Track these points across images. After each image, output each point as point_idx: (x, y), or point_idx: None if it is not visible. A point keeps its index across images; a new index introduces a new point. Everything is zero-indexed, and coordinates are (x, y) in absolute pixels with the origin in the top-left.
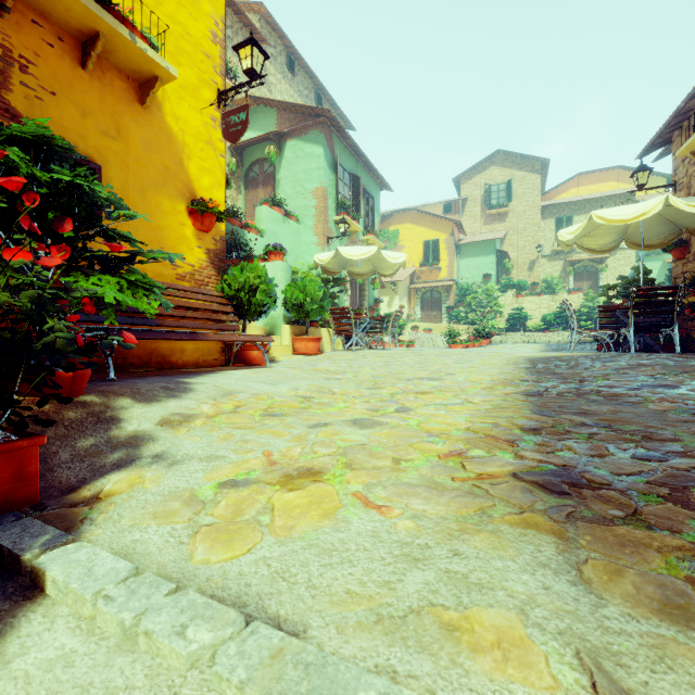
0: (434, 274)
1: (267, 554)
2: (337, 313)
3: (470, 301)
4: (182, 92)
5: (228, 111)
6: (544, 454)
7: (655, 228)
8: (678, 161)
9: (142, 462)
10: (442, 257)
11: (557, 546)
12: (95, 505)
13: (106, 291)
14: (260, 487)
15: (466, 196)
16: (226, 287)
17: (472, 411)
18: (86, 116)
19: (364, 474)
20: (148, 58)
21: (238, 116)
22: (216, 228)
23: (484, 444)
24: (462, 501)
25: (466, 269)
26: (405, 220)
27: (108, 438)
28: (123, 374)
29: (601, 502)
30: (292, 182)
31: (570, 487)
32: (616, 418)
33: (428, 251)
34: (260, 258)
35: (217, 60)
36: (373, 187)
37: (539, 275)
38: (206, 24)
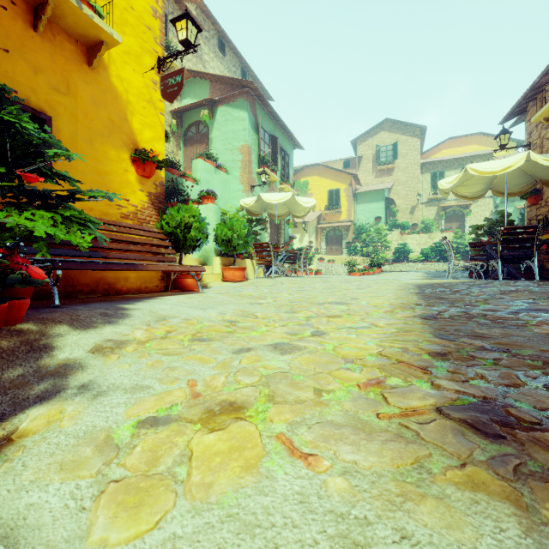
0: (336, 216)
1: (178, 530)
2: (259, 247)
3: (365, 238)
4: (126, 58)
5: (166, 74)
6: (460, 383)
7: (515, 179)
8: (532, 126)
9: (67, 393)
10: (342, 203)
11: (520, 521)
12: (2, 449)
13: (37, 225)
14: (180, 425)
15: (361, 154)
16: (165, 224)
17: (380, 334)
18: (37, 73)
19: (287, 409)
20: (93, 23)
21: (174, 79)
22: (156, 175)
23: (399, 371)
24: (393, 448)
25: (361, 213)
26: (313, 174)
27: (37, 367)
28: (71, 300)
29: (542, 448)
30: (222, 141)
31: (501, 427)
32: (510, 342)
33: (331, 198)
34: (195, 202)
35: (157, 32)
36: (287, 146)
37: (418, 217)
38: (148, 1)
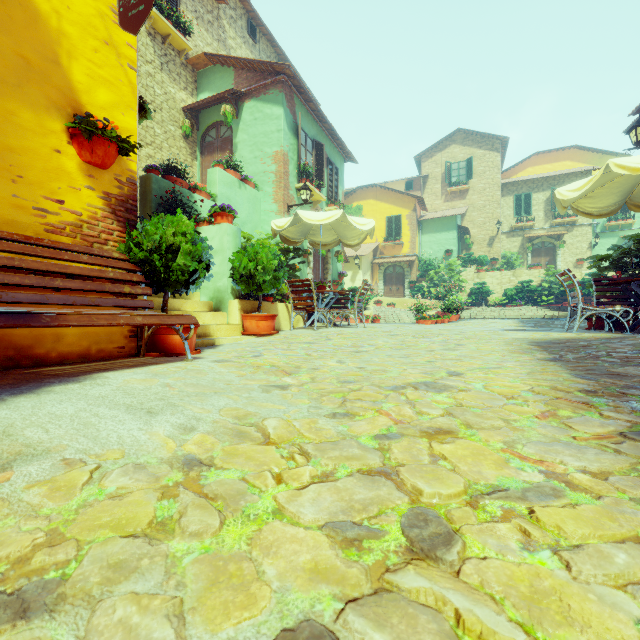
0: (397, 249)
1: None
2: (296, 286)
3: (433, 276)
4: None
5: None
6: None
7: None
8: None
9: None
10: (404, 233)
11: None
12: None
13: None
14: None
15: (427, 173)
16: (133, 246)
17: (632, 549)
18: None
19: None
20: None
21: None
22: (121, 165)
23: None
24: None
25: (428, 245)
26: (368, 197)
27: None
28: None
29: None
30: (250, 146)
31: None
32: None
33: (391, 226)
34: (204, 221)
35: None
36: (336, 157)
37: (498, 251)
38: None
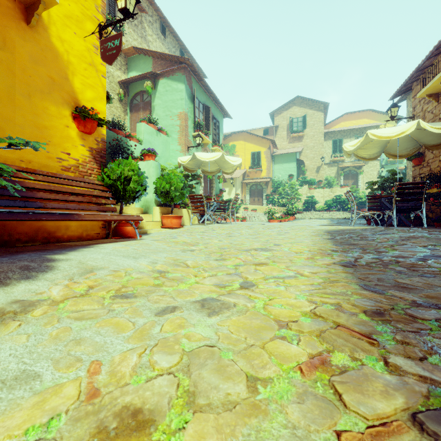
0: (258, 173)
1: None
2: (193, 198)
3: (281, 191)
4: (67, 21)
5: (105, 38)
6: (419, 362)
7: (404, 144)
8: (416, 101)
9: None
10: (263, 163)
11: None
12: None
13: None
14: None
15: (278, 124)
16: (105, 177)
17: (308, 285)
18: None
19: (211, 424)
20: None
21: (113, 42)
22: (98, 132)
23: (342, 341)
24: None
25: (278, 171)
26: (239, 139)
27: None
28: (5, 249)
29: None
30: (163, 108)
31: None
32: (438, 295)
33: (254, 159)
34: (137, 159)
35: (99, 1)
36: (218, 115)
37: (322, 175)
38: None
